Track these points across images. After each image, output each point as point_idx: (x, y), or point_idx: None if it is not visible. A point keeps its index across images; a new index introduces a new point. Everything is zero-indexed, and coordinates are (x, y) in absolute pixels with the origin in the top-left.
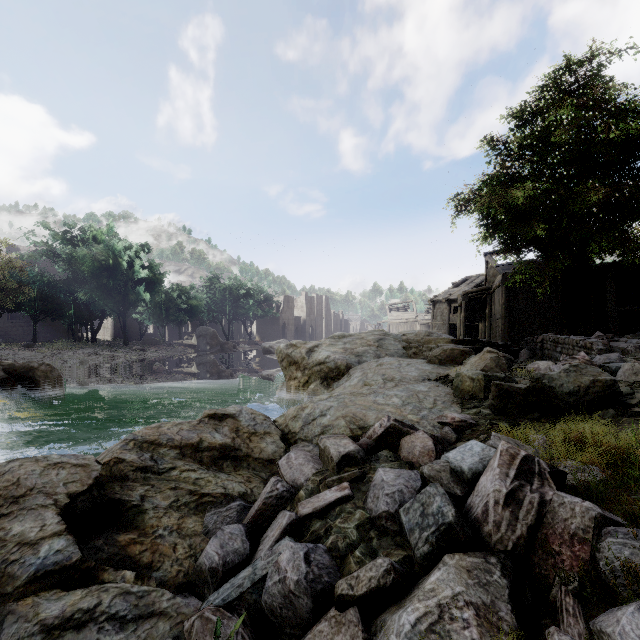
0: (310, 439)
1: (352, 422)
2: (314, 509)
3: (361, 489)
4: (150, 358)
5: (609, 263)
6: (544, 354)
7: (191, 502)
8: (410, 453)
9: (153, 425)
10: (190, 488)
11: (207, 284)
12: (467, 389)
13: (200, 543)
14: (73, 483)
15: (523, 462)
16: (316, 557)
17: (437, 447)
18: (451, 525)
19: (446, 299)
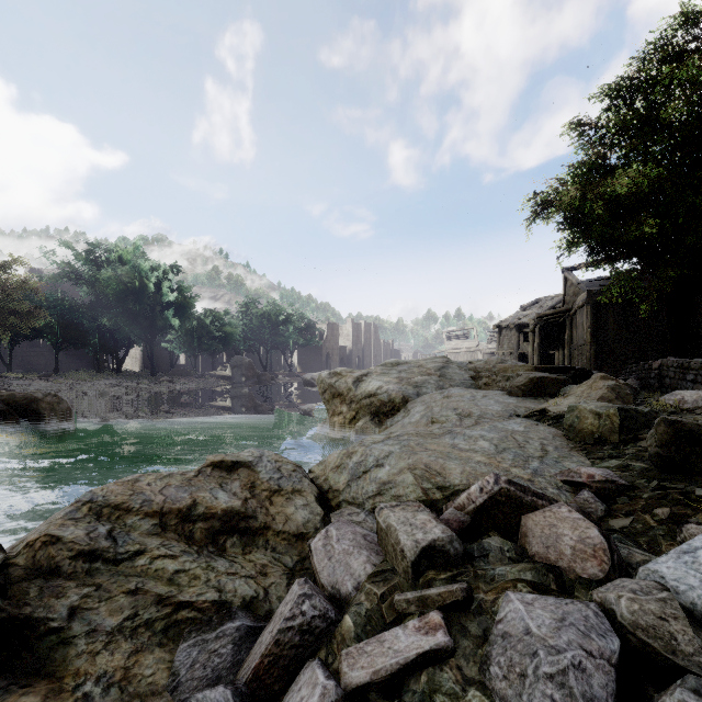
0: (360, 502)
1: (425, 478)
2: (374, 674)
3: (468, 630)
4: (178, 390)
5: None
6: (663, 384)
7: (158, 619)
8: (550, 548)
9: (128, 478)
10: (160, 591)
11: (243, 309)
12: (589, 429)
13: None
14: None
15: None
16: None
17: (611, 542)
18: None
19: (514, 324)
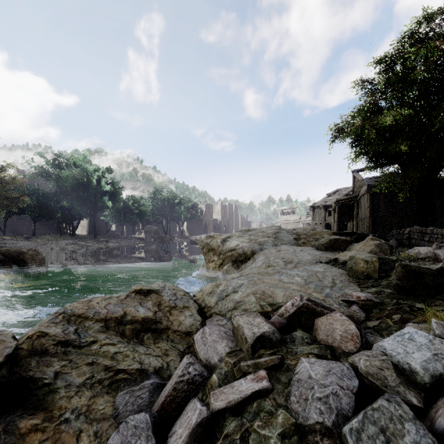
0: (224, 313)
1: (262, 299)
2: (228, 403)
3: (280, 379)
4: (111, 247)
5: None
6: (411, 243)
7: (105, 379)
8: (329, 336)
9: (85, 299)
10: (106, 363)
11: (152, 196)
12: (361, 270)
13: (107, 429)
14: None
15: None
16: None
17: (361, 332)
18: None
19: (323, 205)
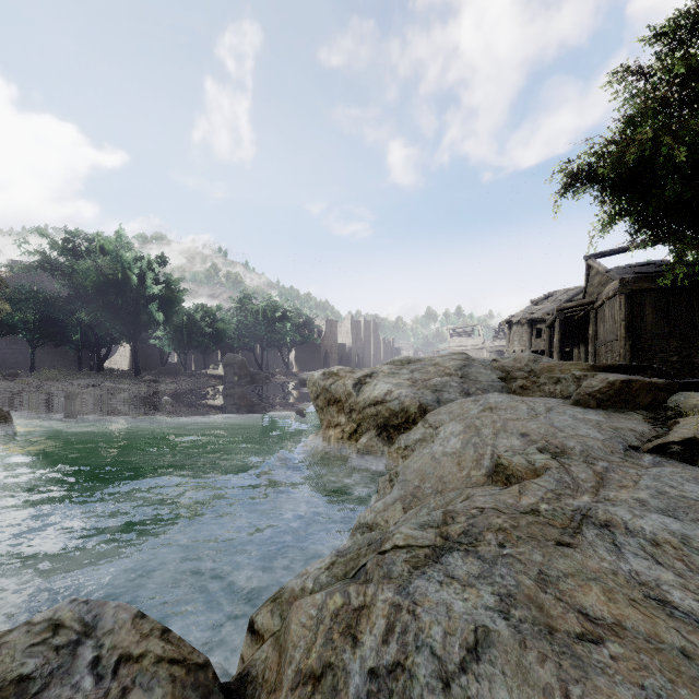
0: None
1: None
2: None
3: None
4: (162, 391)
5: None
6: None
7: None
8: None
9: None
10: None
11: (237, 305)
12: None
13: None
14: None
15: None
16: None
17: None
18: None
19: (526, 319)
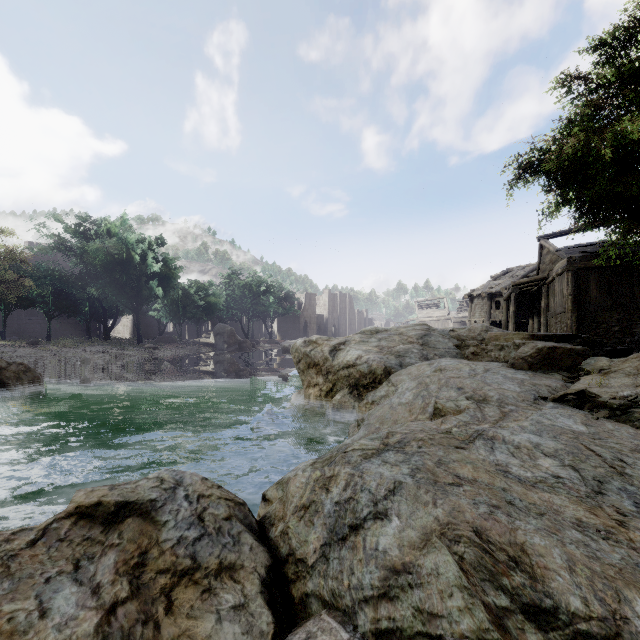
0: (347, 607)
1: (486, 573)
2: None
3: None
4: (161, 357)
5: None
6: None
7: None
8: None
9: None
10: None
11: (226, 280)
12: None
13: None
14: None
15: None
16: None
17: None
18: None
19: (486, 293)
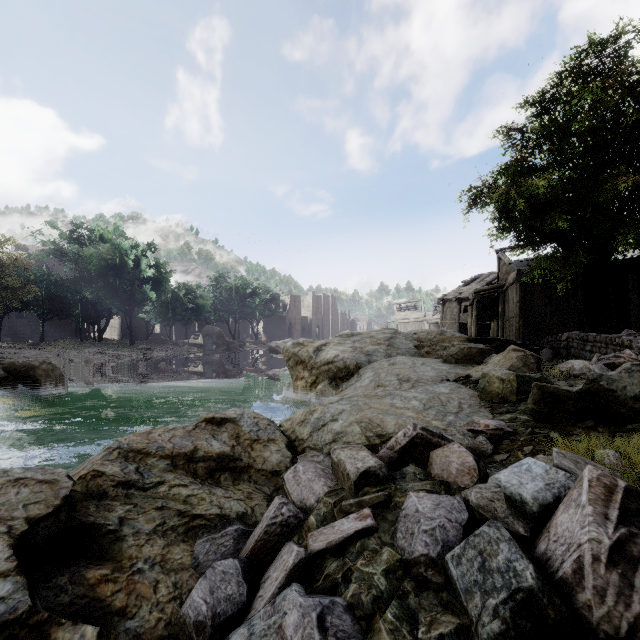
0: (320, 447)
1: (368, 429)
2: (328, 544)
3: (387, 518)
4: (156, 357)
5: (631, 258)
6: (570, 353)
7: (180, 526)
8: (444, 470)
9: (142, 431)
10: (179, 508)
11: (213, 283)
12: (496, 391)
13: (187, 580)
14: (35, 504)
15: (628, 498)
16: (333, 621)
17: (480, 464)
18: (533, 593)
19: (456, 298)
